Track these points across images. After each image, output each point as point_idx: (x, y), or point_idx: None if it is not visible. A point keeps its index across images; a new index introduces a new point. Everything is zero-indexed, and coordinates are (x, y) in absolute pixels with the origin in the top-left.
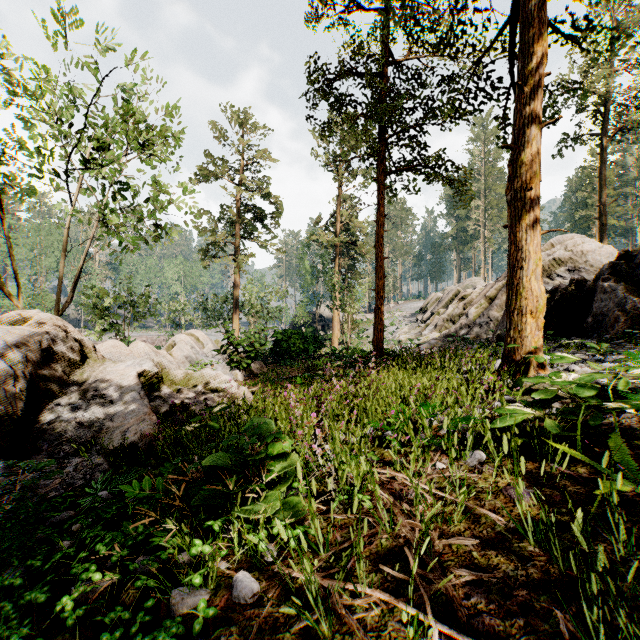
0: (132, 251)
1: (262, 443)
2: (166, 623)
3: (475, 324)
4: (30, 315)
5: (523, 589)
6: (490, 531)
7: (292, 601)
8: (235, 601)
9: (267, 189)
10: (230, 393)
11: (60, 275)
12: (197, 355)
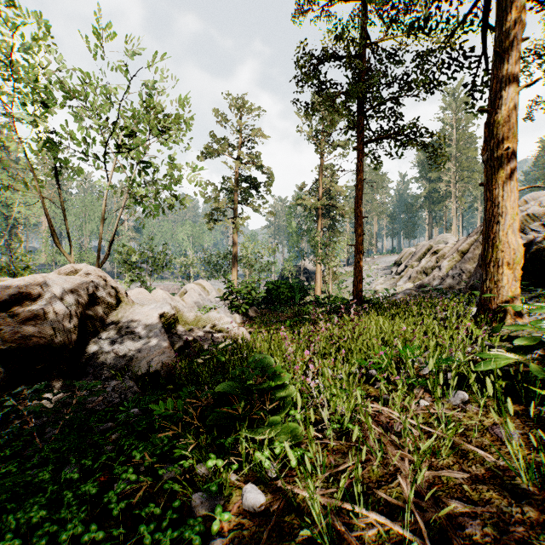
0: (153, 216)
1: (264, 375)
2: (190, 522)
3: (448, 276)
4: (80, 267)
5: (519, 525)
6: (479, 467)
7: (295, 514)
8: (245, 509)
9: (260, 162)
10: (232, 332)
11: (100, 237)
12: (204, 301)
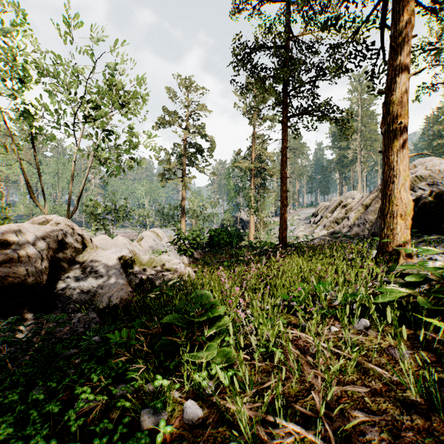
0: (115, 175)
1: (203, 308)
2: (137, 435)
3: (354, 225)
4: (51, 218)
5: (409, 431)
6: (377, 382)
7: (226, 425)
8: (185, 422)
9: (204, 131)
10: (179, 272)
11: (70, 192)
12: (157, 245)
